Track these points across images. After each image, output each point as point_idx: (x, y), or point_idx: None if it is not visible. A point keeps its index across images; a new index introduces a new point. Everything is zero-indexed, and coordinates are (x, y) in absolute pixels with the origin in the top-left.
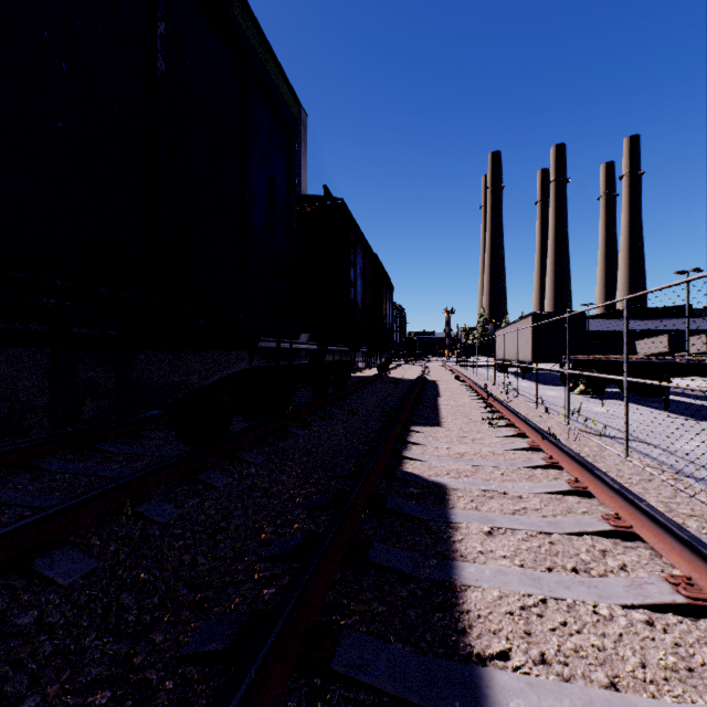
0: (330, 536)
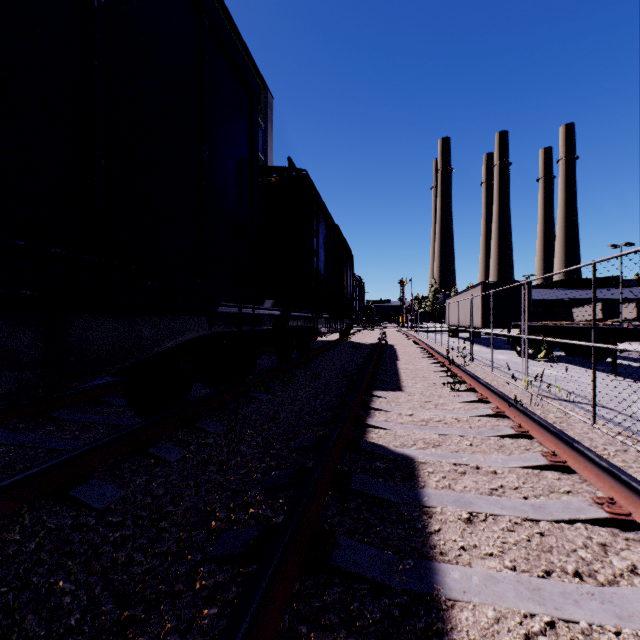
0: (287, 538)
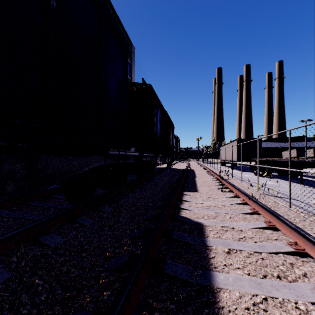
0: (142, 259)
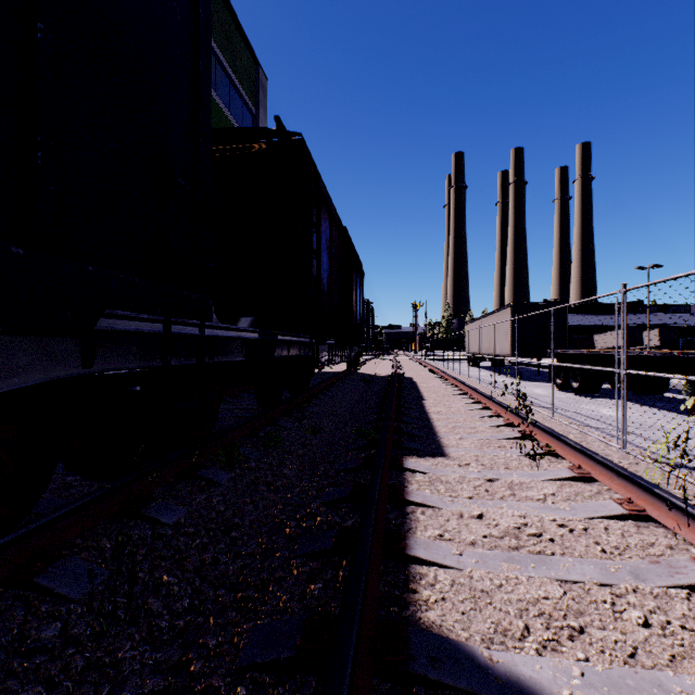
0: None
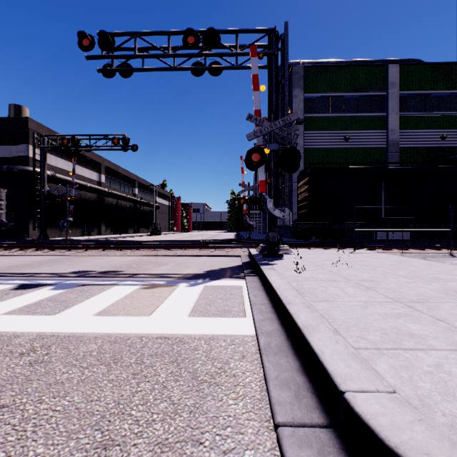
0: None
